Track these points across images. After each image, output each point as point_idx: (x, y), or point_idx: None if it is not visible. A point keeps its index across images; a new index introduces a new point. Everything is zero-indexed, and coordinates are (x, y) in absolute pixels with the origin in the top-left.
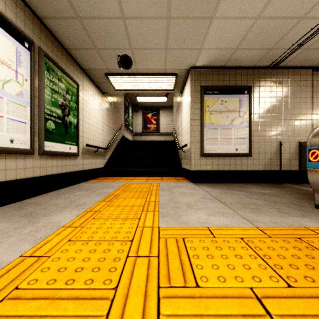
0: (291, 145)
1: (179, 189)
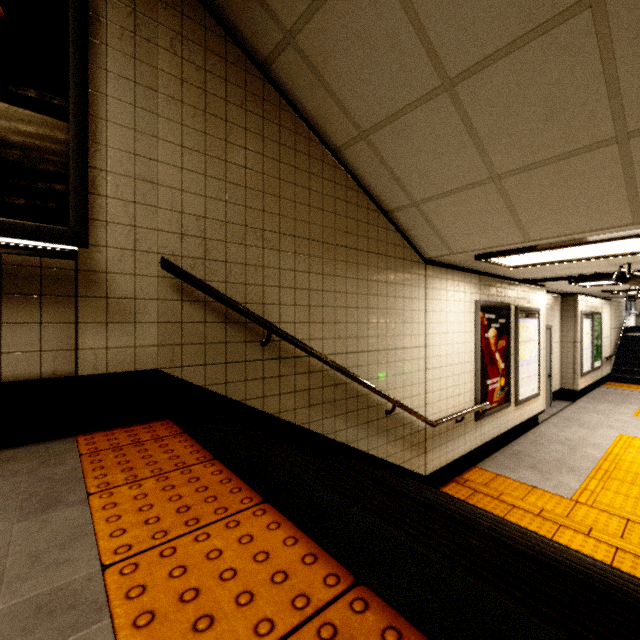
0: None
1: None
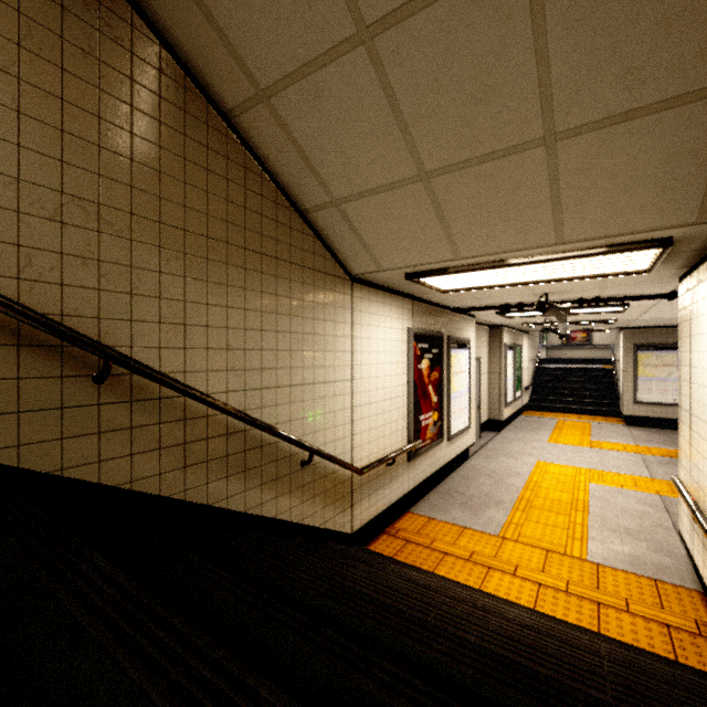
0: None
1: (608, 429)
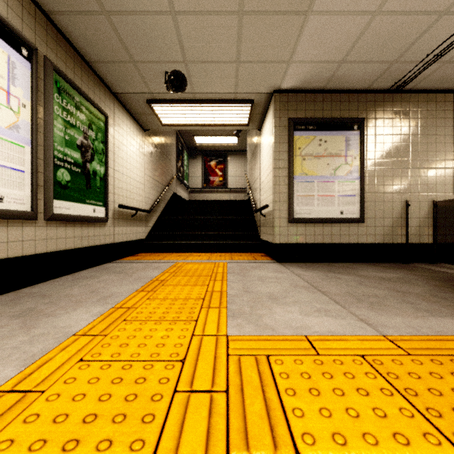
0: (422, 206)
1: (257, 272)
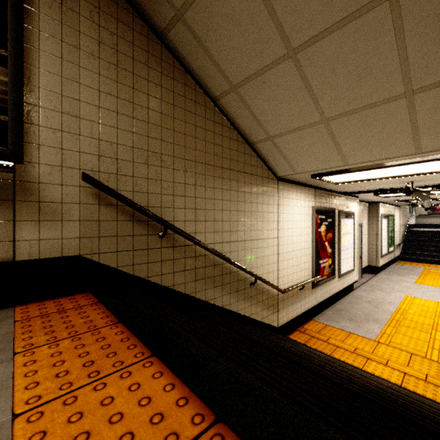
0: None
1: None
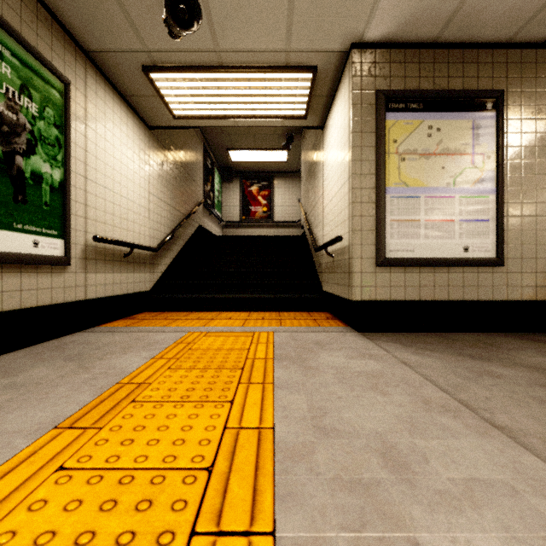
0: None
1: (329, 356)
